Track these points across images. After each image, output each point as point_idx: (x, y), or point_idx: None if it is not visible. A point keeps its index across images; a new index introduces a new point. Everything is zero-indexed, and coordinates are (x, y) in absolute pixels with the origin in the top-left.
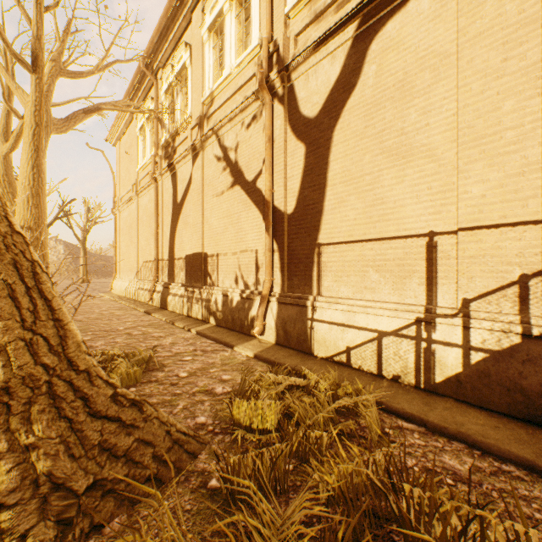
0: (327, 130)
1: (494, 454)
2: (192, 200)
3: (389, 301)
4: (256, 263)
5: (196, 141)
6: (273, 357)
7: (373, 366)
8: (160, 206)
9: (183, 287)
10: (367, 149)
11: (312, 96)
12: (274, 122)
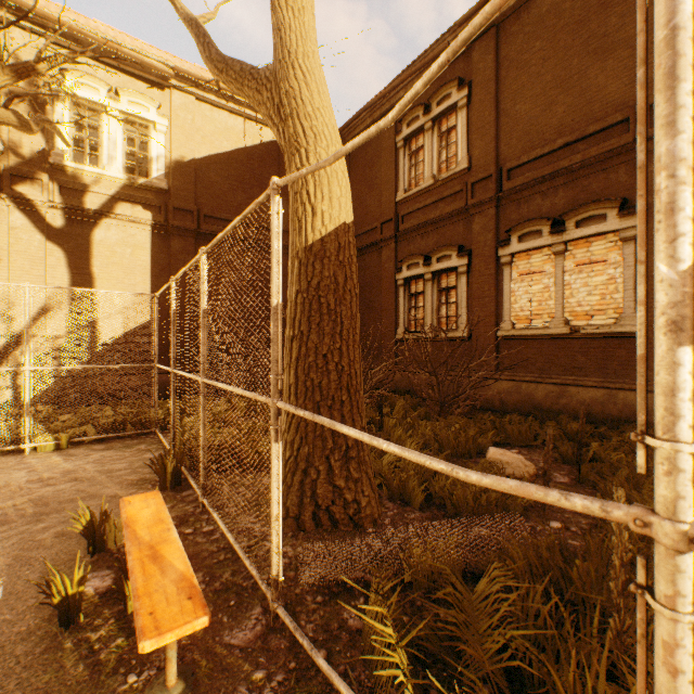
0: None
1: None
2: None
3: None
4: None
5: None
6: None
7: None
8: None
9: None
10: None
11: None
12: None
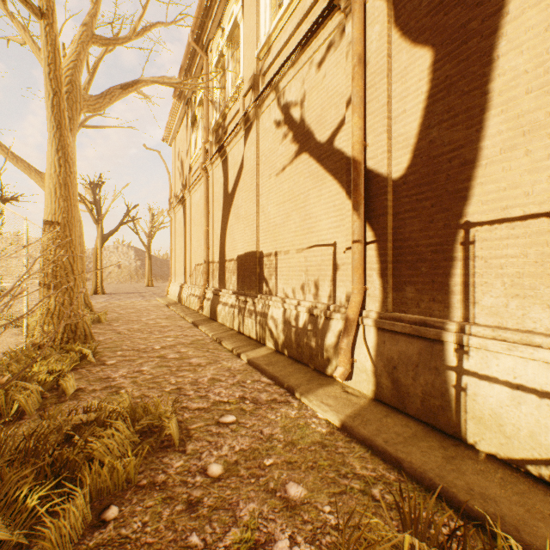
0: None
1: None
2: (244, 186)
3: None
4: (333, 264)
5: (248, 109)
6: (381, 438)
7: None
8: (210, 200)
9: (234, 295)
10: None
11: None
12: (368, 32)
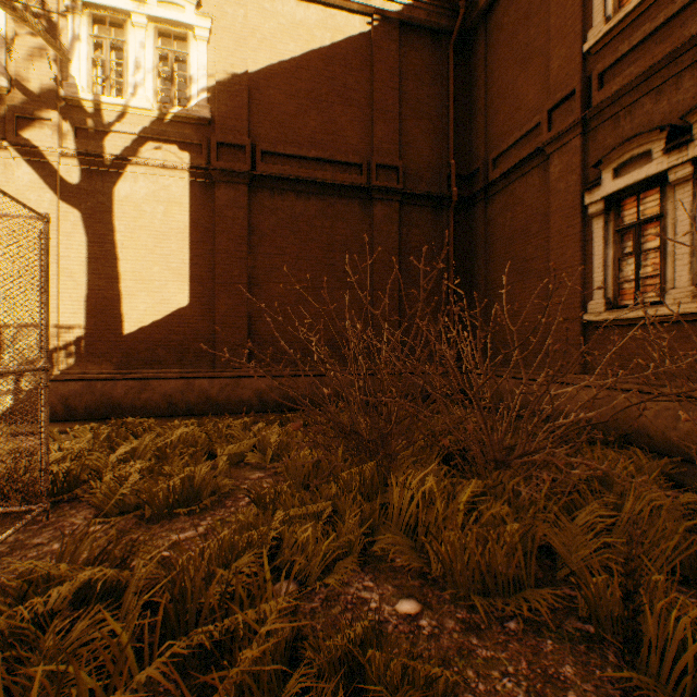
0: None
1: (17, 435)
2: None
3: None
4: None
5: None
6: None
7: None
8: None
9: None
10: None
11: None
12: None
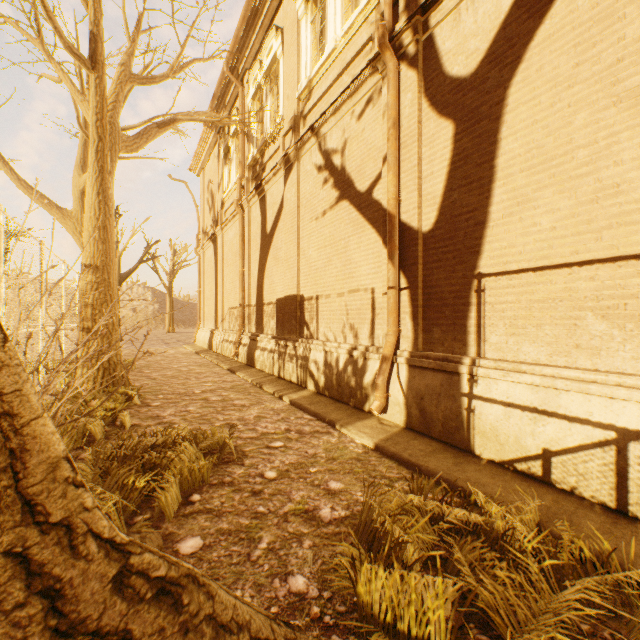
0: (495, 89)
1: None
2: (284, 227)
3: (634, 373)
4: (372, 308)
5: (289, 150)
6: (407, 453)
7: (607, 492)
8: (246, 239)
9: (273, 340)
10: (582, 102)
11: (467, 42)
12: (401, 97)
